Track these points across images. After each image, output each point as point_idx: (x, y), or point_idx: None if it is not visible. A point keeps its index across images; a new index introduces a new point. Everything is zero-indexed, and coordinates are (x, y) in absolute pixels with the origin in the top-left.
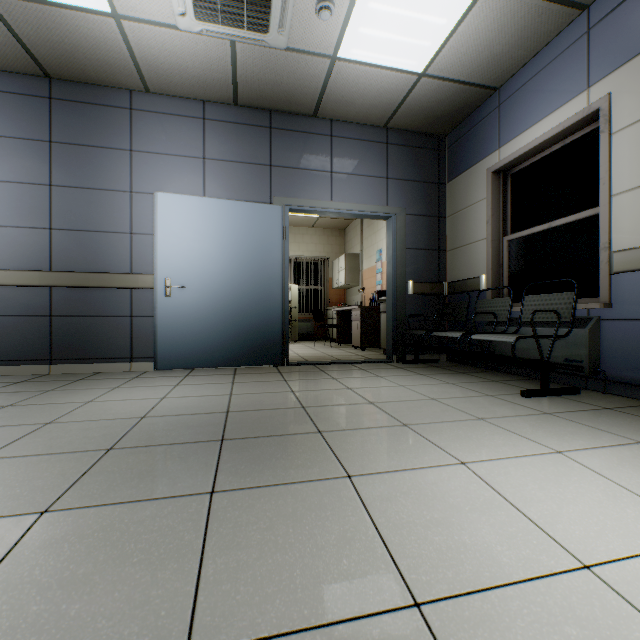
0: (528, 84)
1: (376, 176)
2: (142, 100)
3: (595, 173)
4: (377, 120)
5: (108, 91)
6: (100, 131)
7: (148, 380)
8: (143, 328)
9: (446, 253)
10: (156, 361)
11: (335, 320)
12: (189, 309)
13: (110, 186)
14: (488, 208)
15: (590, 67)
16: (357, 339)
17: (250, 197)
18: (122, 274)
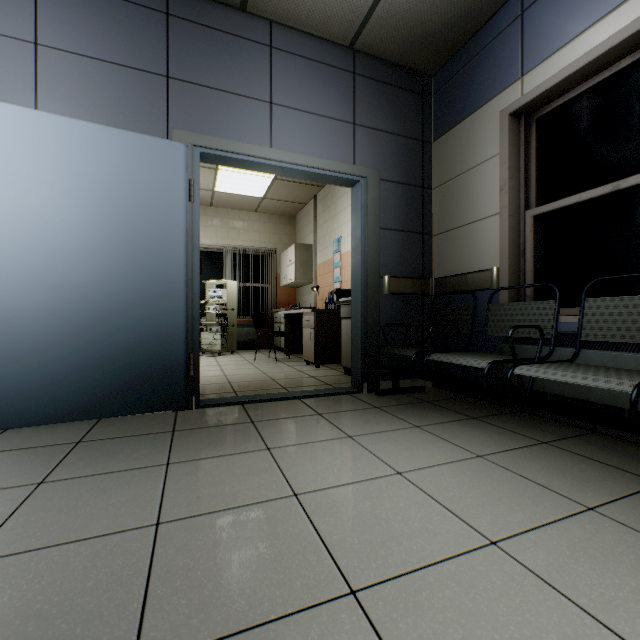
0: None
1: (338, 119)
2: None
3: None
4: (340, 31)
5: None
6: None
7: None
8: None
9: (432, 238)
10: None
11: (283, 325)
12: None
13: None
14: (503, 168)
15: None
16: (310, 352)
17: (129, 125)
18: None
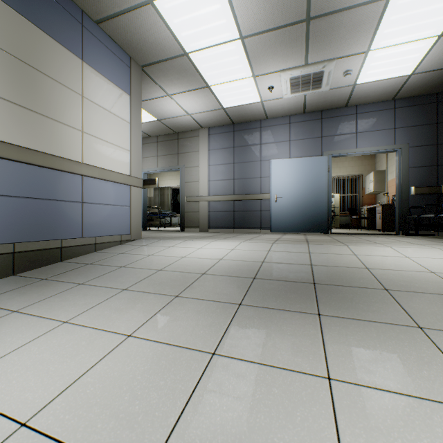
0: None
1: (386, 129)
2: (264, 122)
3: None
4: (386, 98)
5: (252, 123)
6: (249, 139)
7: (270, 234)
8: (265, 215)
9: None
10: (271, 228)
11: (366, 215)
12: (284, 207)
13: (253, 160)
14: None
15: None
16: (379, 225)
17: (311, 154)
18: (257, 194)
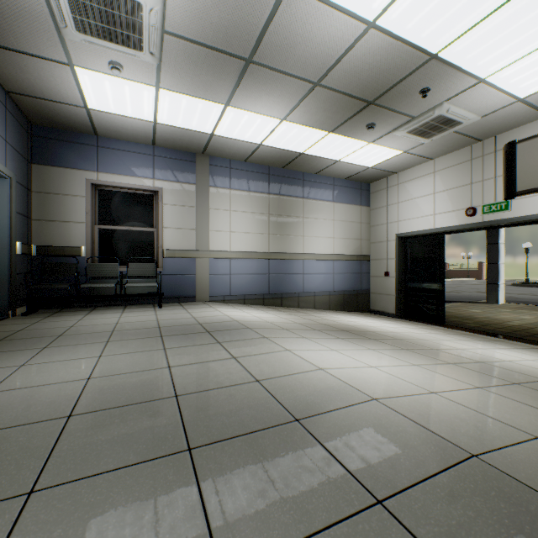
0: (121, 151)
1: (1, 135)
2: None
3: (150, 213)
4: (13, 87)
5: None
6: None
7: None
8: None
9: (31, 220)
10: None
11: None
12: None
13: None
14: (89, 204)
15: (155, 171)
16: None
17: None
18: None
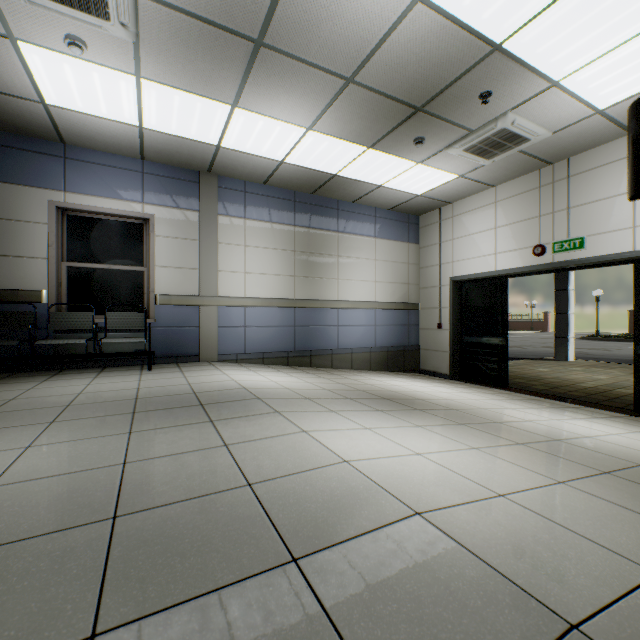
0: (98, 166)
1: None
2: None
3: (139, 247)
4: None
5: None
6: None
7: None
8: None
9: None
10: None
11: None
12: None
13: None
14: (53, 234)
15: (145, 193)
16: None
17: None
18: None
